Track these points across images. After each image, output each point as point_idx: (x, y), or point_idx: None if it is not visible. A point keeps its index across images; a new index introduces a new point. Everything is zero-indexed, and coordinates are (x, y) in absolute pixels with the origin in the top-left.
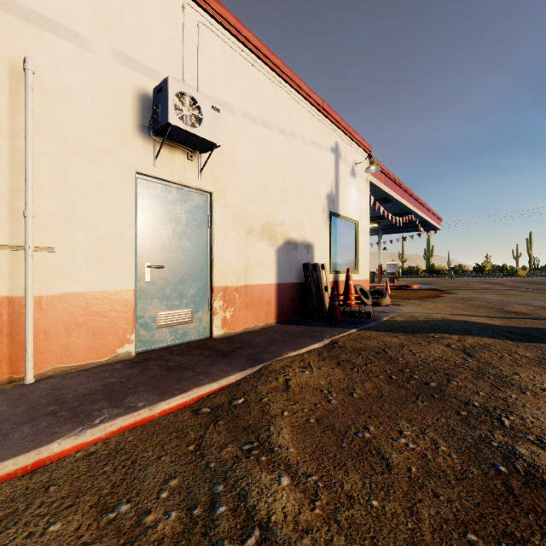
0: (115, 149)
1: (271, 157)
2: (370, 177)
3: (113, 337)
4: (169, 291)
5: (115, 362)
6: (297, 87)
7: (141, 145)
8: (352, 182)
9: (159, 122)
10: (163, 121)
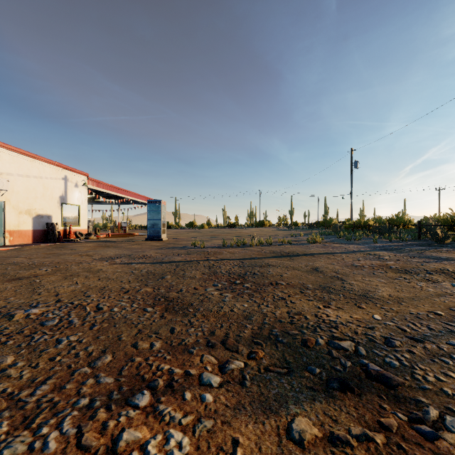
0: None
1: (30, 187)
2: (89, 186)
3: None
4: None
5: None
6: (43, 160)
7: None
8: (76, 189)
9: None
10: None
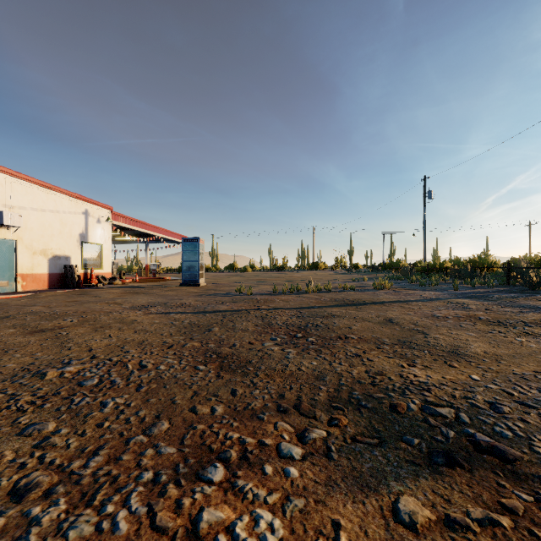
0: None
1: (46, 223)
2: (113, 222)
3: None
4: None
5: None
6: (60, 192)
7: None
8: (98, 226)
9: None
10: (1, 223)
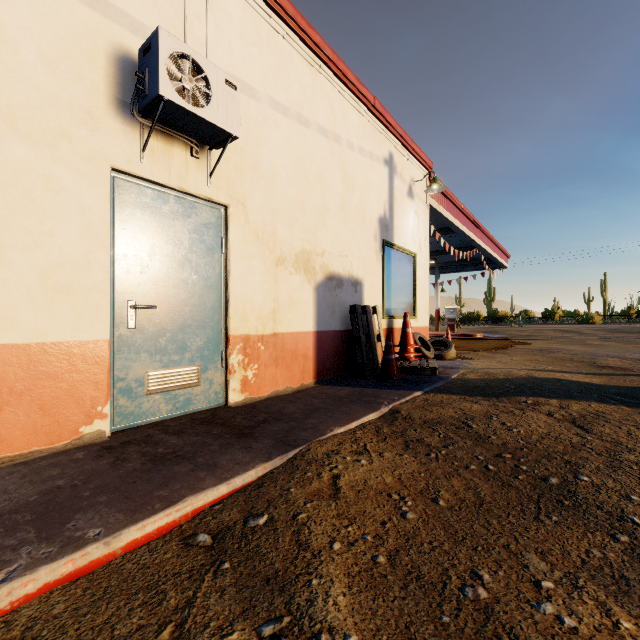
0: (78, 131)
1: (309, 164)
2: (430, 200)
3: (75, 410)
4: (164, 341)
5: (77, 447)
6: (342, 75)
7: (120, 129)
8: (410, 204)
9: (147, 95)
10: (151, 93)
